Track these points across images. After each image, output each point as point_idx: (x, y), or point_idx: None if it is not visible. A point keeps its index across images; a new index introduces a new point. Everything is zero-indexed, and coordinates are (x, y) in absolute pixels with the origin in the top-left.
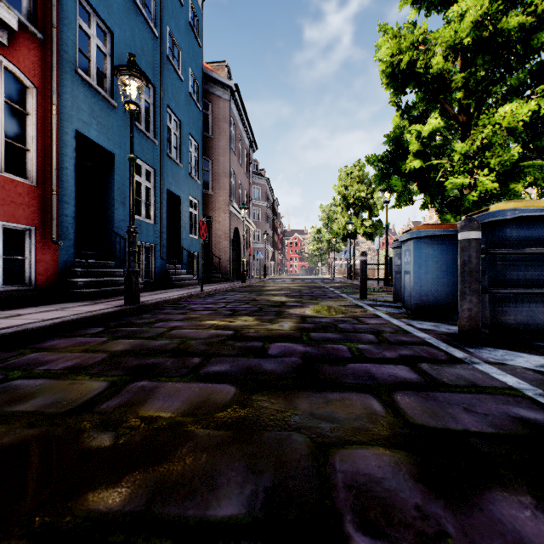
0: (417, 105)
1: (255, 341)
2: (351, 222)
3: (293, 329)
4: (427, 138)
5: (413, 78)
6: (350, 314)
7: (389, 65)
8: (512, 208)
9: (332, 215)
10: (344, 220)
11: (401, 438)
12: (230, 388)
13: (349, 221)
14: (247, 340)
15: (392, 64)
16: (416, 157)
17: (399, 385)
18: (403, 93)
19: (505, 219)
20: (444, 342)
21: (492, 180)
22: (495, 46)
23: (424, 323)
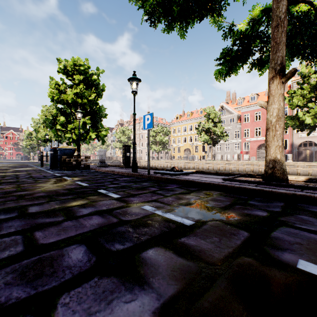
0: (62, 109)
1: (3, 172)
2: (48, 134)
3: (13, 171)
4: (61, 122)
5: (59, 101)
6: (32, 169)
7: (51, 95)
8: (61, 148)
9: (38, 128)
10: (45, 132)
11: (27, 173)
12: (2, 173)
13: (47, 134)
14: (0, 172)
15: (52, 95)
16: (60, 125)
17: (31, 172)
18: (57, 103)
19: (60, 149)
20: (47, 170)
21: (77, 136)
22: (78, 104)
23: (49, 169)
